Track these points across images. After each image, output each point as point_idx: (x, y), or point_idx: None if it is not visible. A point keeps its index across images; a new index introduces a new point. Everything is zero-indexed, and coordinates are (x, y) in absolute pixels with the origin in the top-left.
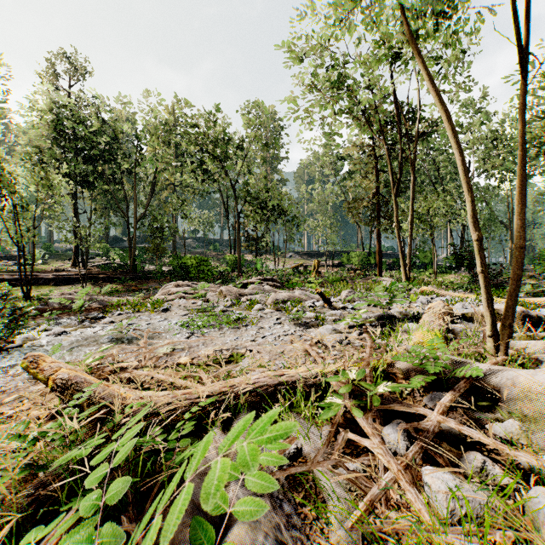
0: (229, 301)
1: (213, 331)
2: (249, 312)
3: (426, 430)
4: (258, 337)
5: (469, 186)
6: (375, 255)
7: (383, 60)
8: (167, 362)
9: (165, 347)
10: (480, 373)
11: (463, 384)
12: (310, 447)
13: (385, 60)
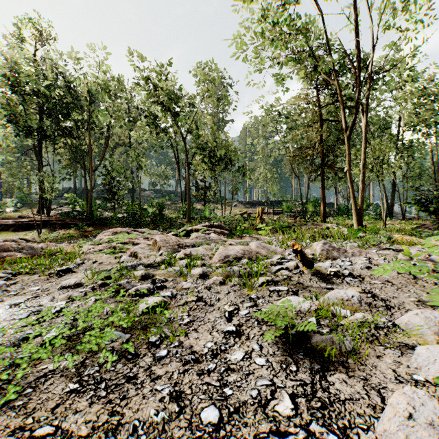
0: (163, 254)
1: (58, 373)
2: (181, 280)
3: None
4: None
5: None
6: (312, 204)
7: None
8: None
9: None
10: None
11: None
12: None
13: None
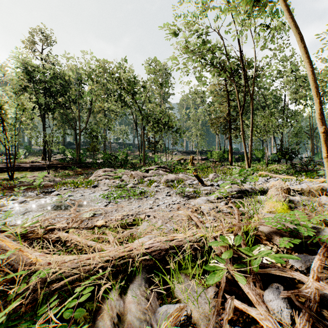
0: (136, 180)
1: (123, 201)
2: (149, 187)
3: (307, 298)
4: (154, 205)
5: (316, 91)
6: (227, 153)
7: (245, 4)
8: (87, 224)
9: (89, 212)
10: None
11: (324, 248)
12: (198, 312)
13: (246, 3)
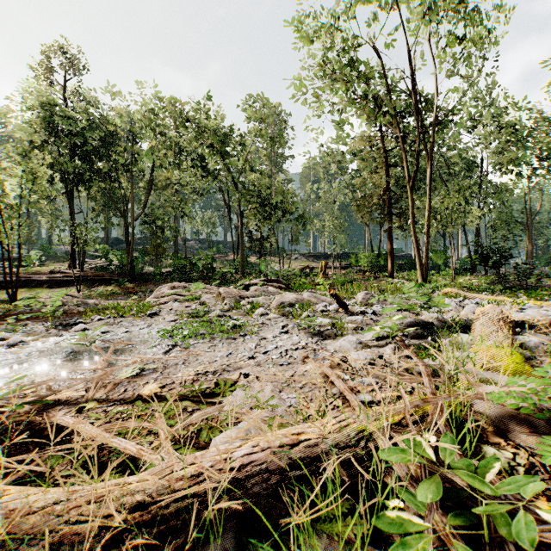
0: (228, 304)
1: (201, 343)
2: (249, 317)
3: None
4: (258, 352)
5: None
6: (384, 257)
7: None
8: (125, 392)
9: (132, 366)
10: None
11: None
12: None
13: None
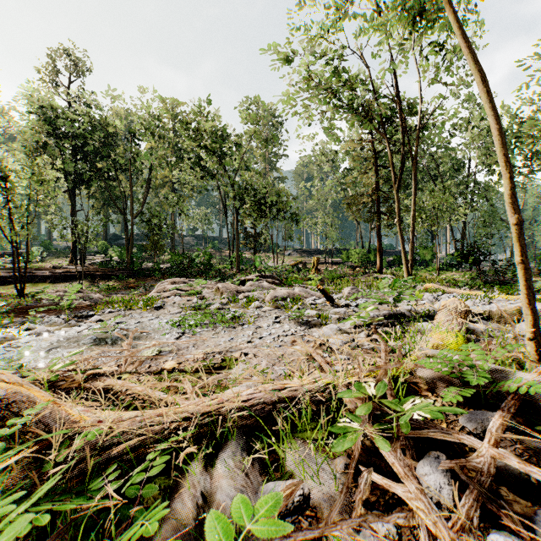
0: (226, 298)
1: (206, 331)
2: (246, 309)
3: (478, 470)
4: (255, 338)
5: (505, 161)
6: (374, 253)
7: (398, 22)
8: (150, 367)
9: (151, 348)
10: (536, 388)
11: (511, 401)
12: (320, 491)
13: (400, 21)
